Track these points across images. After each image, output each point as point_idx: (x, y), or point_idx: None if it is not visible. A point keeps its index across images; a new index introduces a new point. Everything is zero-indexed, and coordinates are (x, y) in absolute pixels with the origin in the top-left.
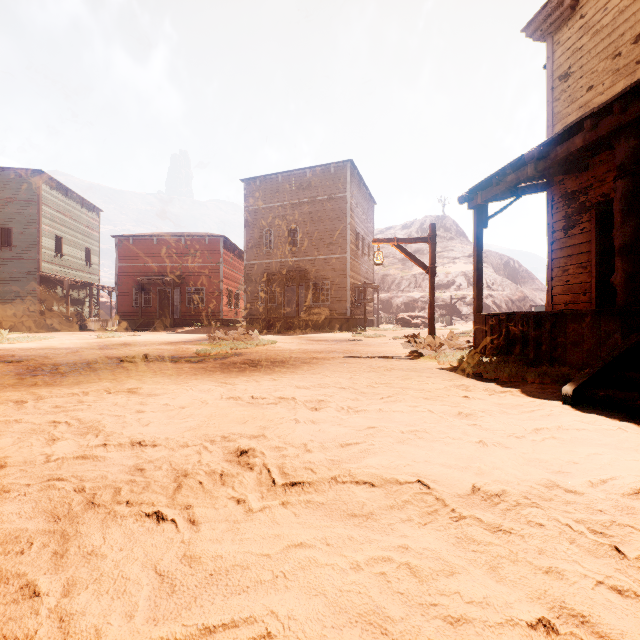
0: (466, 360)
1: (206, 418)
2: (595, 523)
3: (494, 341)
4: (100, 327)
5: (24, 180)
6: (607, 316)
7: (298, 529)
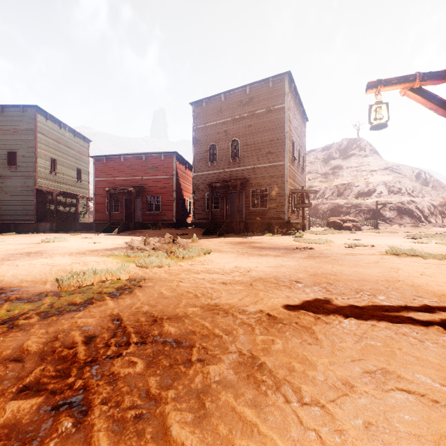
0: None
1: None
2: None
3: None
4: (85, 229)
5: (25, 114)
6: None
7: None
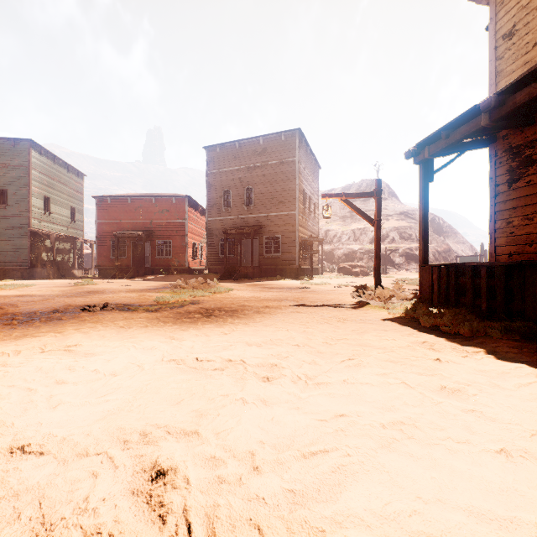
0: (417, 310)
1: (132, 396)
2: None
3: (442, 291)
4: (83, 275)
5: (16, 148)
6: None
7: None
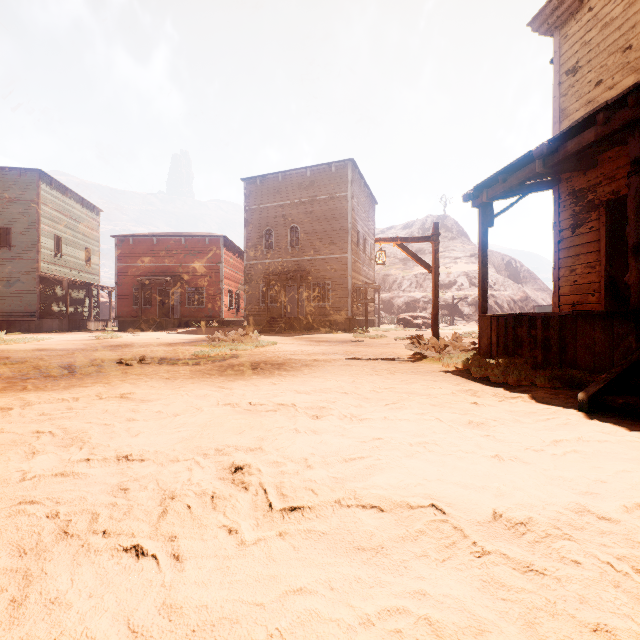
0: (472, 363)
1: (200, 428)
2: (639, 561)
3: (500, 343)
4: (100, 327)
5: (23, 180)
6: (620, 318)
7: (297, 568)
